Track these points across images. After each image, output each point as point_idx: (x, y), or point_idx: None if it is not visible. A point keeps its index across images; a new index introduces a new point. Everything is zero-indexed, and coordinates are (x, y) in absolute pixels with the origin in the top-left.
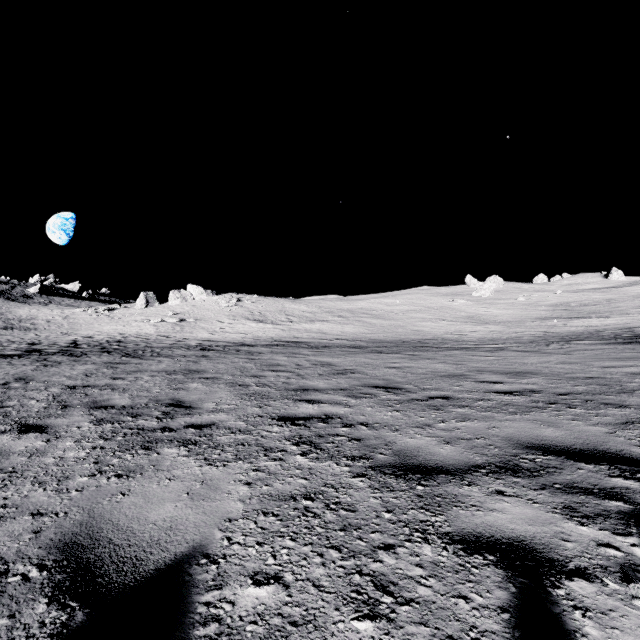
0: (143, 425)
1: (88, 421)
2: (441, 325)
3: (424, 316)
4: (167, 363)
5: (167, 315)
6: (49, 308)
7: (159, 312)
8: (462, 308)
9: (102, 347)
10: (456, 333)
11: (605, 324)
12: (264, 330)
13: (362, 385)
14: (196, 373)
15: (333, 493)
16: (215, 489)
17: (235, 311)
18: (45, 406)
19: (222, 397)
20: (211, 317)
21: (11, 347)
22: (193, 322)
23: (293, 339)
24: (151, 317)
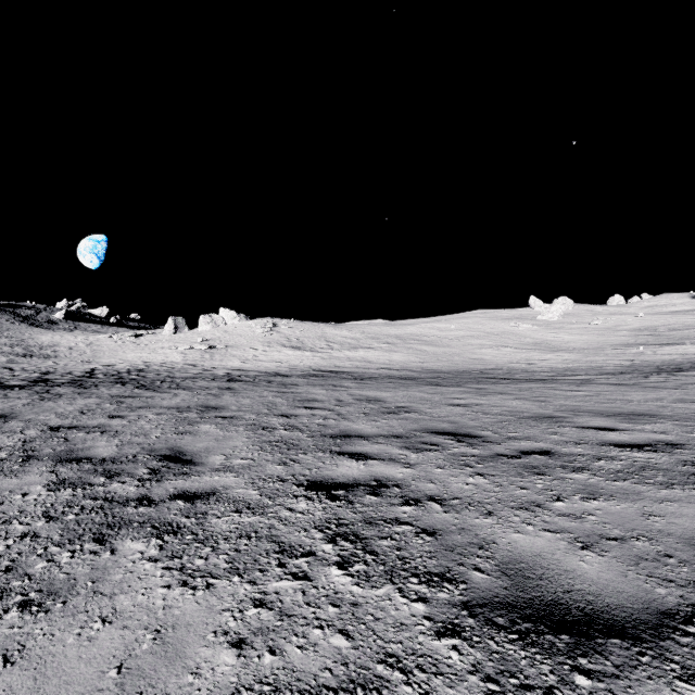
0: (115, 492)
1: (43, 483)
2: (504, 353)
3: (483, 342)
4: (183, 397)
5: (196, 342)
6: (73, 334)
7: (188, 338)
8: (527, 333)
9: (118, 377)
10: (523, 362)
11: None
12: (302, 358)
13: (422, 430)
14: (213, 410)
15: (402, 688)
16: (173, 657)
17: (270, 337)
18: (3, 457)
19: (236, 446)
20: (244, 344)
21: (20, 376)
22: (224, 349)
23: (334, 368)
24: (179, 344)
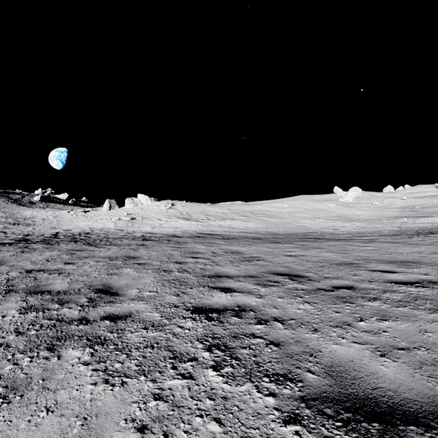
0: (64, 315)
1: (17, 308)
2: (318, 222)
3: (305, 216)
4: (113, 250)
5: (123, 215)
6: (45, 210)
7: (118, 213)
8: (332, 210)
9: (73, 237)
10: (330, 228)
11: None
12: (190, 225)
13: (268, 272)
14: (132, 259)
15: None
16: None
17: (170, 212)
18: None
19: (146, 283)
20: (153, 216)
21: (10, 237)
22: (141, 220)
23: (210, 232)
24: (112, 216)
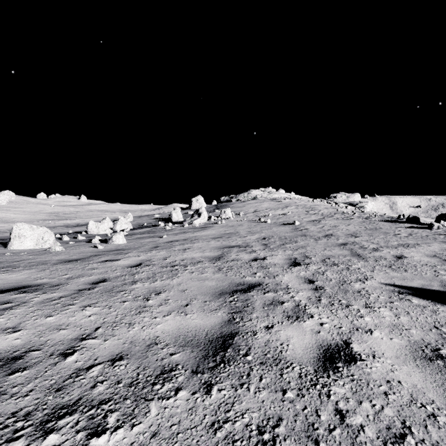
0: None
1: None
2: None
3: None
4: None
5: None
6: None
7: None
8: None
9: None
10: None
11: (72, 222)
12: None
13: None
14: None
15: None
16: None
17: None
18: None
19: None
20: None
21: None
22: None
23: None
24: None
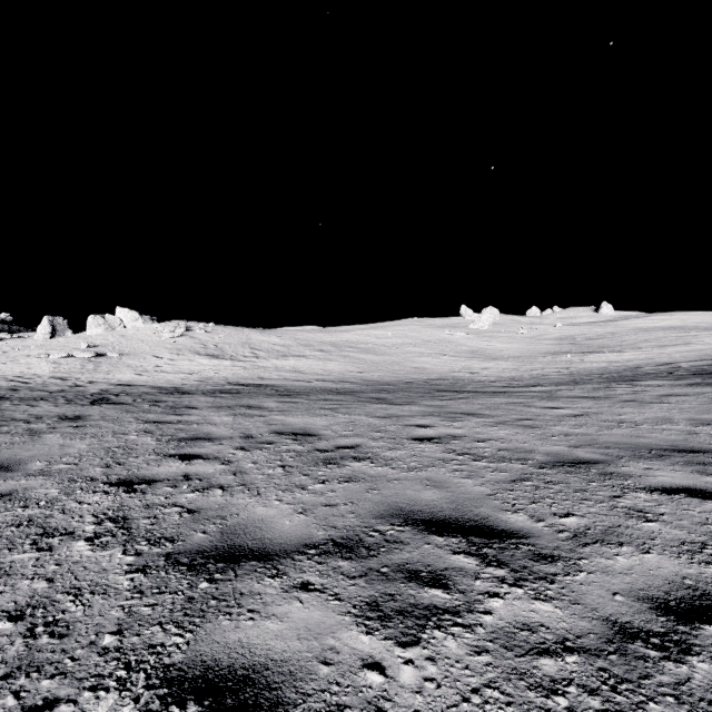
0: None
1: None
2: (444, 361)
3: (422, 350)
4: None
5: (80, 348)
6: None
7: (69, 344)
8: (462, 341)
9: None
10: (465, 371)
11: (626, 359)
12: (218, 368)
13: (394, 516)
14: None
15: None
16: None
17: (181, 343)
18: None
19: None
20: (145, 351)
21: None
22: (116, 358)
23: (256, 381)
24: (54, 351)
